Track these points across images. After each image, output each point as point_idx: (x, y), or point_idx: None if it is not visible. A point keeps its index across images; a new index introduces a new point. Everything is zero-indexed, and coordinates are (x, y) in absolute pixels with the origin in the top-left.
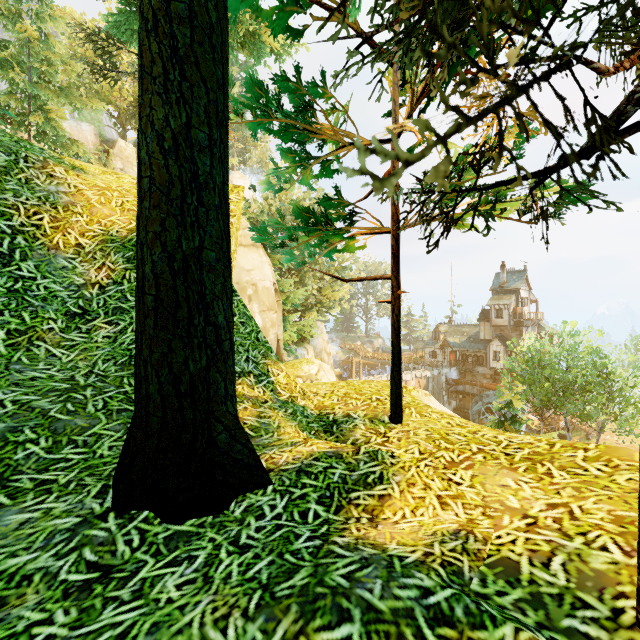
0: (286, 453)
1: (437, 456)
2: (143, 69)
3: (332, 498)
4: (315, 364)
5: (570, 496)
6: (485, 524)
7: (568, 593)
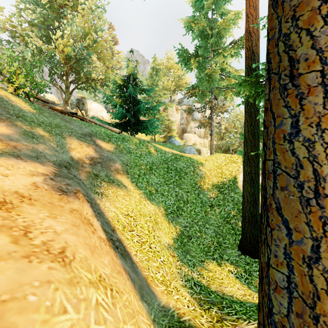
0: None
1: None
2: (245, 180)
3: None
4: None
5: None
6: None
7: None
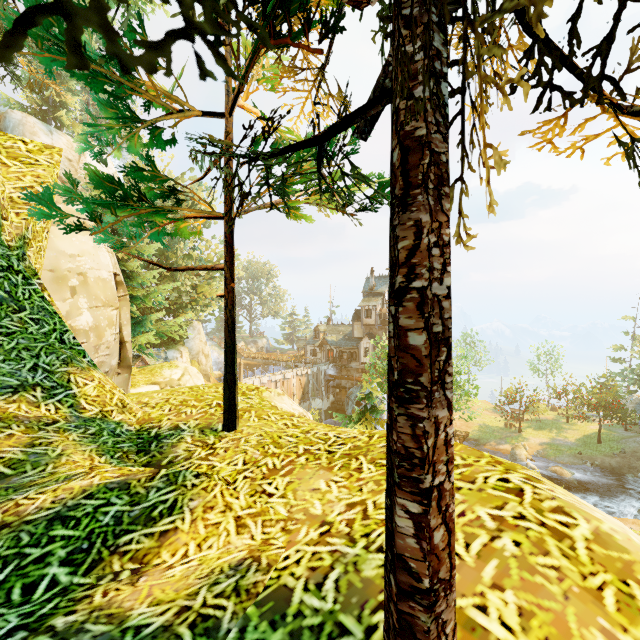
0: (45, 494)
1: (260, 464)
2: None
3: (89, 551)
4: (179, 368)
5: (370, 491)
6: (279, 543)
7: (330, 619)
